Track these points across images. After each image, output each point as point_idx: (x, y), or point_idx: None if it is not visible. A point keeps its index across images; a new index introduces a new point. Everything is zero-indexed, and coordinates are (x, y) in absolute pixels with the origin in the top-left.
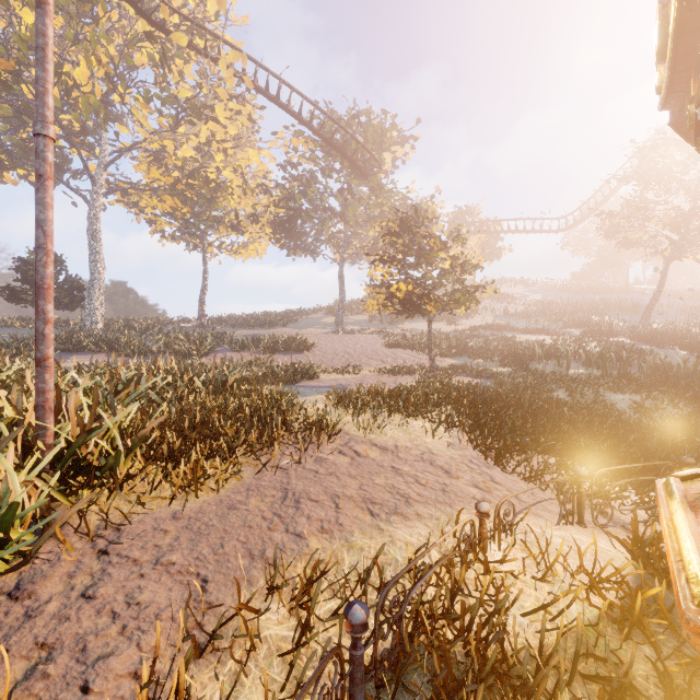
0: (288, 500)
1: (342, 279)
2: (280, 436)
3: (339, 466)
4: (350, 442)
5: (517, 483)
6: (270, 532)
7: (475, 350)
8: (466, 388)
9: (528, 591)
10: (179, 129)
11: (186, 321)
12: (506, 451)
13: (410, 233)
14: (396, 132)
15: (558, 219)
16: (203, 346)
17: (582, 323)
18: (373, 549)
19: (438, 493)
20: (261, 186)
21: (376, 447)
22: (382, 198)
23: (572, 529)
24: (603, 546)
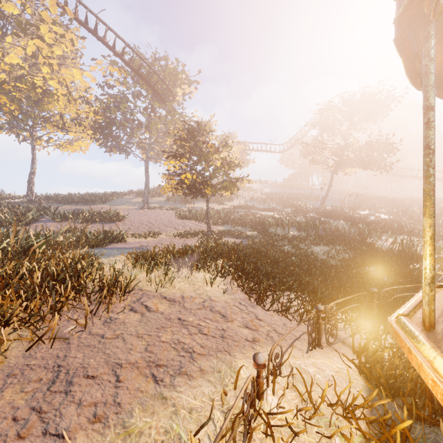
0: (57, 383)
1: (147, 171)
2: (68, 301)
3: (128, 325)
4: (142, 297)
5: (273, 317)
6: (19, 441)
7: (235, 221)
8: (233, 246)
9: (303, 437)
10: (7, 40)
11: (16, 197)
12: (264, 292)
13: (194, 138)
14: (185, 76)
15: (279, 145)
16: (25, 217)
17: (292, 205)
18: (154, 429)
19: (218, 341)
20: (83, 98)
21: (166, 300)
22: (175, 118)
23: (317, 354)
24: (339, 365)
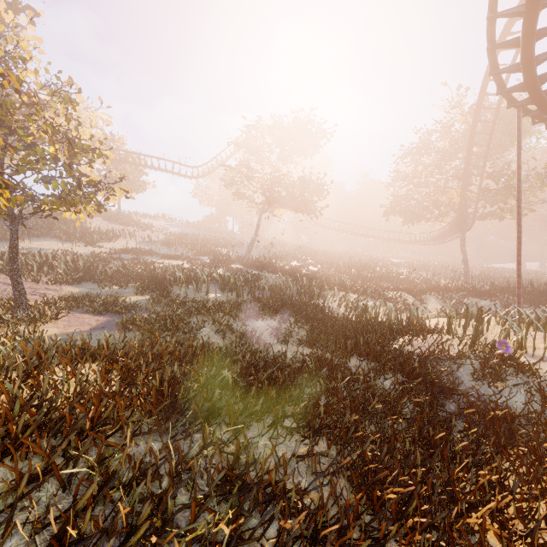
0: None
1: None
2: None
3: None
4: None
5: None
6: None
7: (109, 274)
8: (33, 365)
9: None
10: None
11: None
12: None
13: None
14: None
15: (192, 167)
16: None
17: (210, 252)
18: None
19: None
20: None
21: None
22: None
23: None
24: None
